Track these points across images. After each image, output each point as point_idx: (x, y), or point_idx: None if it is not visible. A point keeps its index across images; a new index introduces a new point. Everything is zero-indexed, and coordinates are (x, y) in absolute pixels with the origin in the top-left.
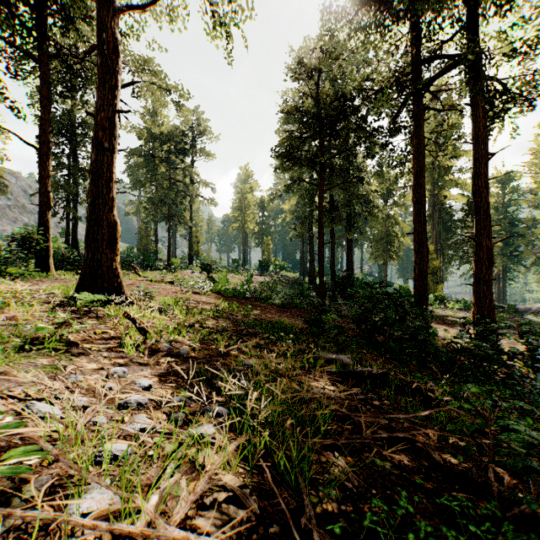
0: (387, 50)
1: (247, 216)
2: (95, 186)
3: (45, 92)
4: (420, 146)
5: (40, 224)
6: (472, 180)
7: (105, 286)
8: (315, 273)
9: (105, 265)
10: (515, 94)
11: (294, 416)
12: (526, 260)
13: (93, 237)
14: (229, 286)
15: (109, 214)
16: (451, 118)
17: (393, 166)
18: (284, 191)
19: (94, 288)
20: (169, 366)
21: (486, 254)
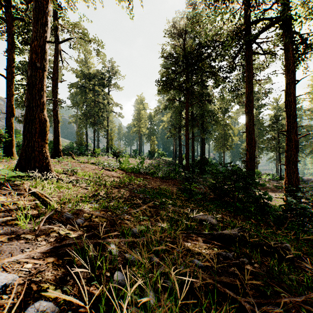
0: (228, 18)
1: (141, 124)
2: (30, 93)
3: (11, 41)
4: (250, 76)
5: (7, 126)
6: (285, 97)
7: (36, 165)
8: (182, 158)
9: (36, 150)
10: (312, 42)
11: (181, 308)
12: (306, 150)
13: (28, 130)
14: (130, 165)
15: (40, 114)
16: (268, 60)
17: (231, 91)
18: (164, 108)
19: (28, 166)
20: (52, 244)
21: (294, 145)
